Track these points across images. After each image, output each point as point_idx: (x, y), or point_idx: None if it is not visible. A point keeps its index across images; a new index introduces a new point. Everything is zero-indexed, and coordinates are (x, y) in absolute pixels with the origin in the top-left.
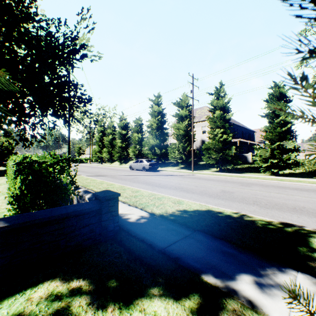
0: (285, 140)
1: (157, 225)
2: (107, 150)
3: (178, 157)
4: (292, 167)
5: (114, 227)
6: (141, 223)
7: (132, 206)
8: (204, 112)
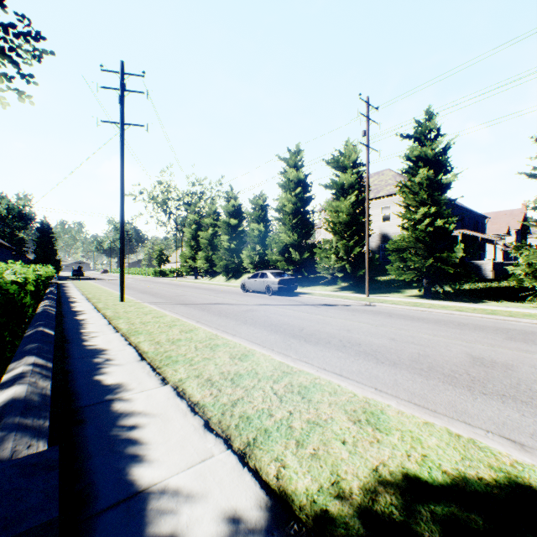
0: None
1: None
2: (204, 254)
3: (337, 268)
4: None
5: None
6: None
7: (215, 431)
8: (386, 181)
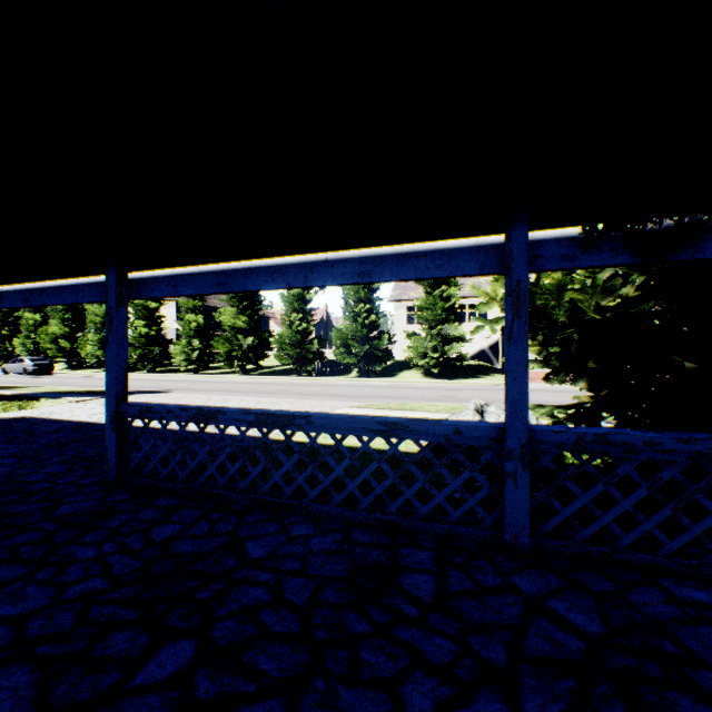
0: (196, 338)
1: None
2: None
3: (97, 355)
4: (206, 365)
5: None
6: None
7: None
8: None
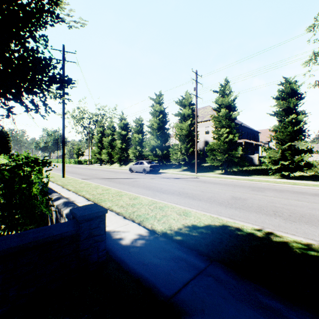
0: (297, 140)
1: (158, 250)
2: (106, 151)
3: (181, 159)
4: (304, 169)
5: (99, 258)
6: (137, 247)
7: (128, 219)
8: (207, 112)
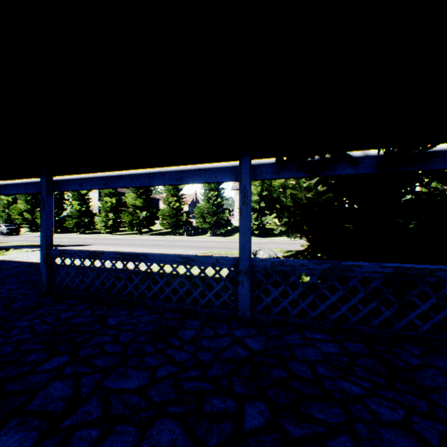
0: (111, 212)
1: None
2: None
3: None
4: (117, 229)
5: None
6: None
7: None
8: None
